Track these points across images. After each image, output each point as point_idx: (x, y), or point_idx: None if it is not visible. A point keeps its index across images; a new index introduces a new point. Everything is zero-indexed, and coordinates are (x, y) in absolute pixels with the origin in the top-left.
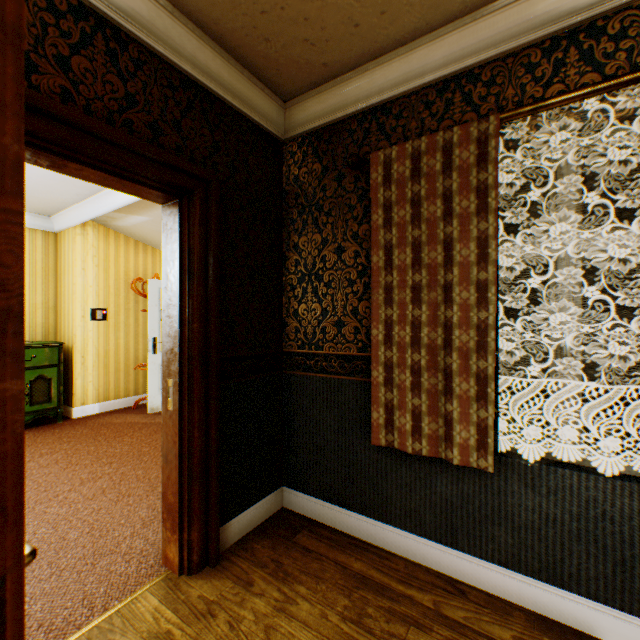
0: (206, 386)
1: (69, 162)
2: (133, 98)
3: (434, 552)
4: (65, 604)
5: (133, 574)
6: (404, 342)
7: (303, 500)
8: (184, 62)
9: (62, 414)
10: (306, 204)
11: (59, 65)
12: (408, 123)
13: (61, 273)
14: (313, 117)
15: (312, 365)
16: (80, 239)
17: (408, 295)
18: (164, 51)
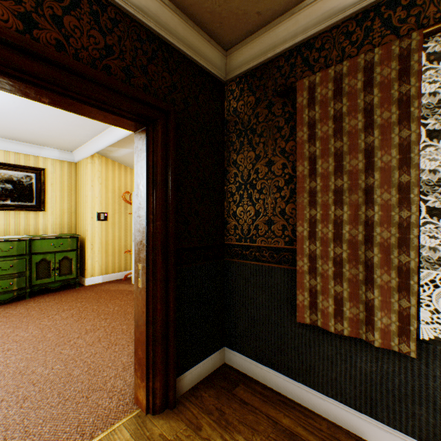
0: (166, 270)
1: (62, 98)
2: (110, 48)
3: (354, 418)
4: (65, 429)
5: (113, 409)
6: (326, 237)
7: (240, 359)
8: (149, 20)
9: (79, 282)
10: (242, 129)
11: (54, 23)
12: (329, 53)
13: (79, 189)
14: (248, 60)
15: (247, 254)
16: (90, 166)
17: (330, 198)
18: (134, 12)
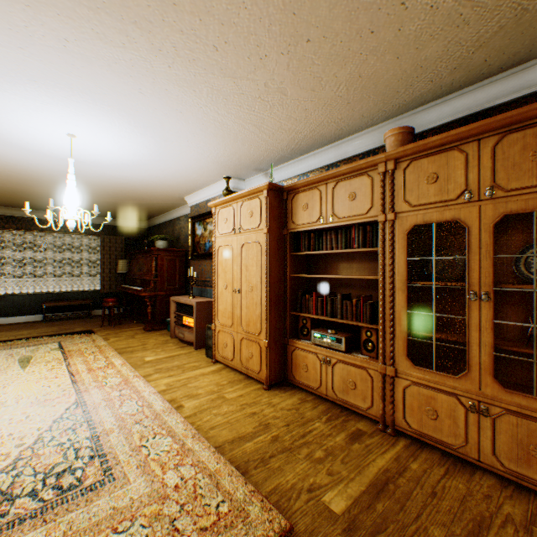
0: None
1: None
2: None
3: None
4: None
5: None
6: None
7: None
8: None
9: None
10: None
11: None
12: None
13: None
14: None
15: None
16: None
17: None
18: None
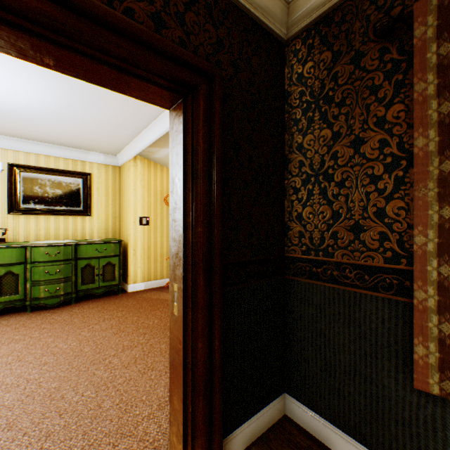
0: (209, 293)
1: (68, 53)
2: None
3: None
4: None
5: None
6: None
7: (308, 416)
8: None
9: (121, 289)
10: (311, 100)
11: None
12: None
13: (122, 193)
14: (321, 0)
15: (319, 273)
16: (132, 169)
17: None
18: None
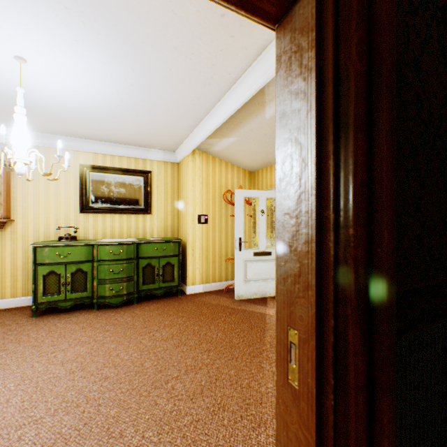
0: (365, 358)
1: None
2: None
3: None
4: None
5: None
6: None
7: None
8: None
9: (180, 290)
10: None
11: None
12: None
13: (180, 190)
14: None
15: None
16: (191, 164)
17: None
18: None
